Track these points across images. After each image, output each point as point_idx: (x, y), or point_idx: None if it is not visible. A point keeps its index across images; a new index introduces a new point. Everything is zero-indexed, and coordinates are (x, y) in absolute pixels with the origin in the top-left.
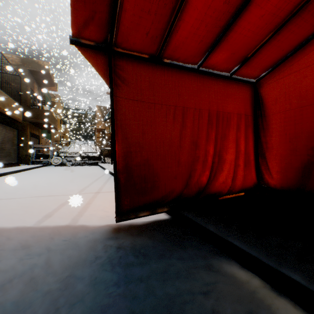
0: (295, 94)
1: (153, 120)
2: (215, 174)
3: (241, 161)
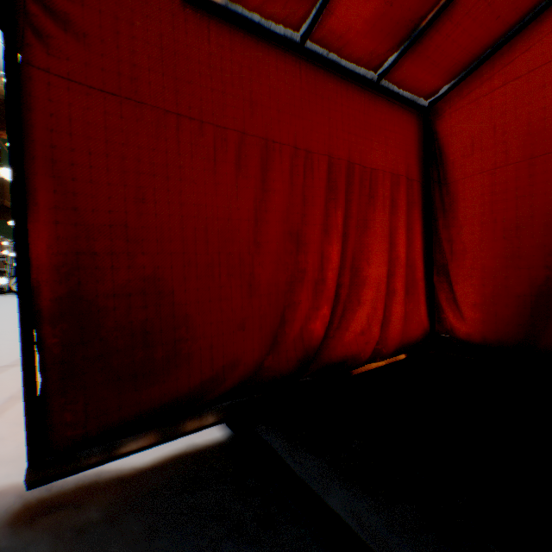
0: (517, 129)
1: (174, 164)
2: (343, 313)
3: (399, 282)
